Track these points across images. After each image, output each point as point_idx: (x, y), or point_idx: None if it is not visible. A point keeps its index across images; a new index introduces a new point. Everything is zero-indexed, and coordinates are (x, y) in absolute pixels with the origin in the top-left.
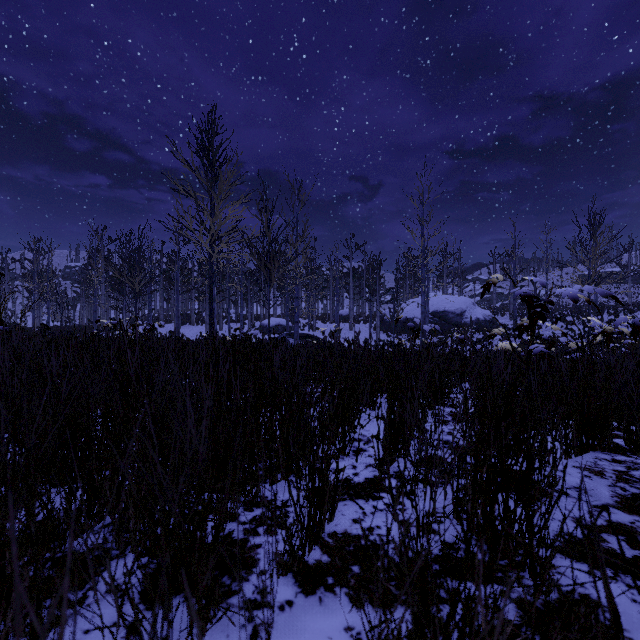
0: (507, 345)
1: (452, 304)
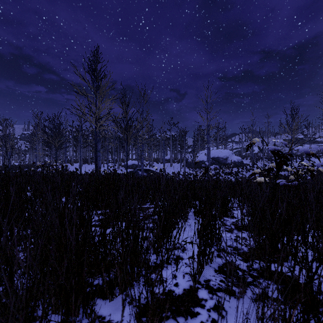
0: (261, 179)
1: (222, 153)
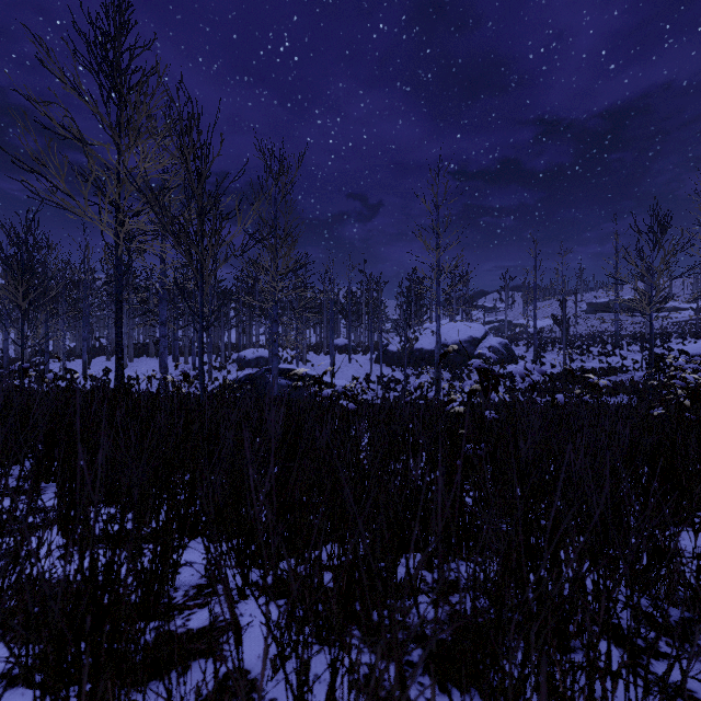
0: None
1: (465, 333)
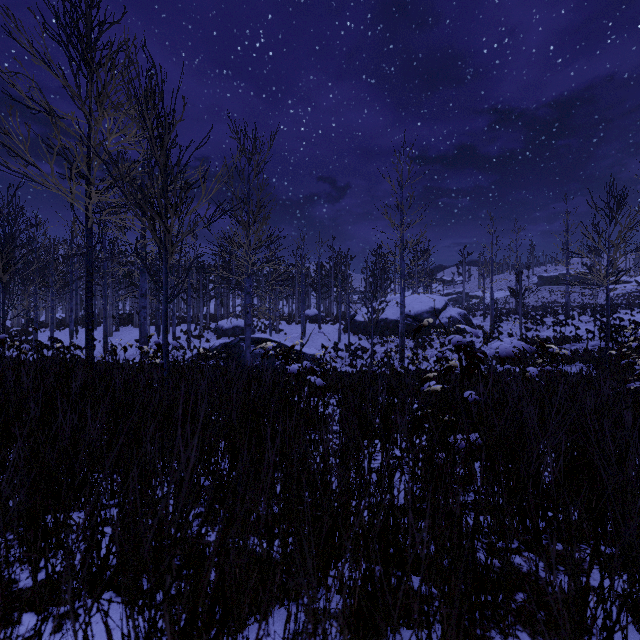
0: None
1: (426, 304)
